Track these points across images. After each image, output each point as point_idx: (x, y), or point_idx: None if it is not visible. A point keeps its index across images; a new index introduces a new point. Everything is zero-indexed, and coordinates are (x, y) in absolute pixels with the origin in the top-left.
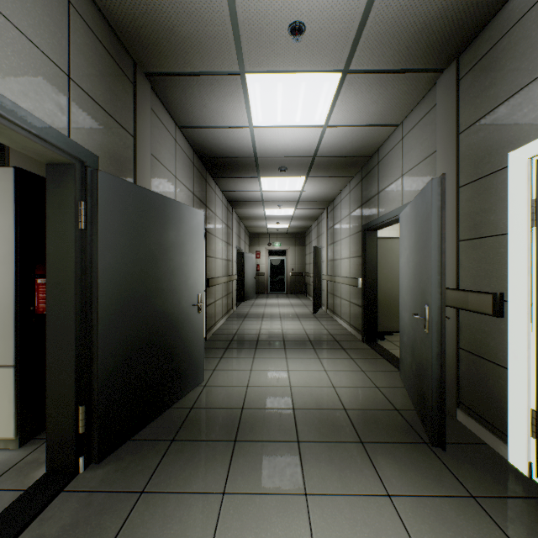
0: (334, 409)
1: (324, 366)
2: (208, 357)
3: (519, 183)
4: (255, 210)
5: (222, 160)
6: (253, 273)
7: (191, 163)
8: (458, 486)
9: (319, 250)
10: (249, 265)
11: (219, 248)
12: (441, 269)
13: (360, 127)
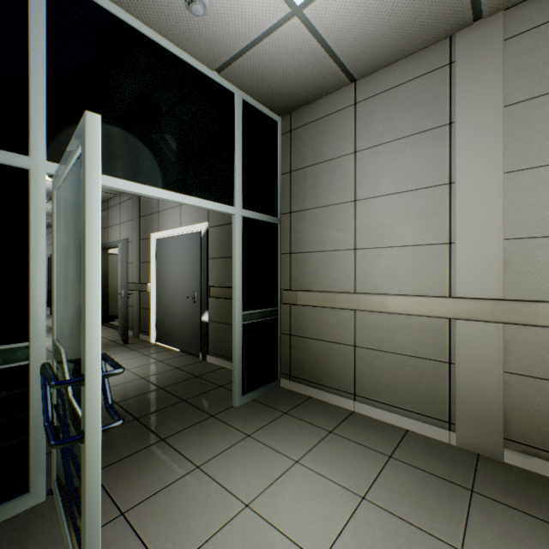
0: None
1: None
2: None
3: (154, 245)
4: None
5: None
6: None
7: None
8: (130, 349)
9: None
10: None
11: None
12: (128, 274)
13: None
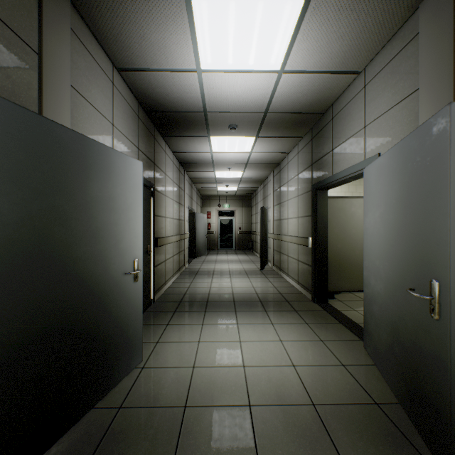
0: (300, 405)
1: (279, 334)
2: (152, 324)
3: None
4: (206, 173)
5: (170, 116)
6: (204, 232)
7: (135, 115)
8: None
9: (266, 210)
10: (200, 224)
11: (170, 207)
12: None
13: (318, 74)
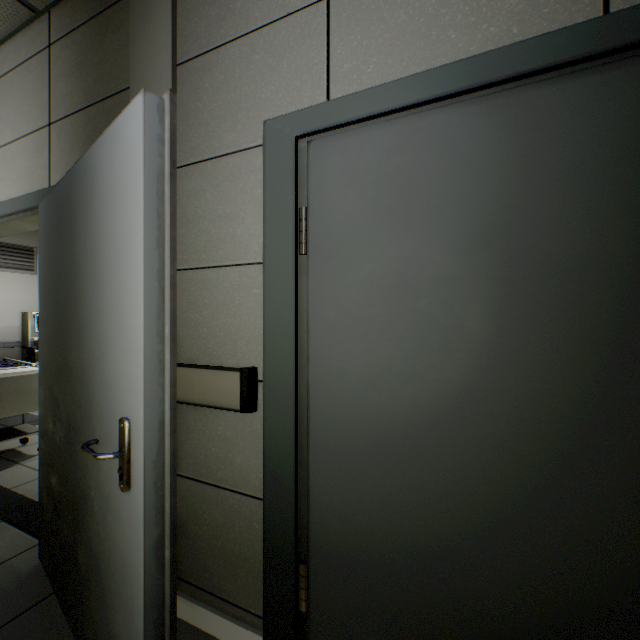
0: None
1: None
2: None
3: None
4: None
5: None
6: None
7: None
8: None
9: None
10: None
11: None
12: None
13: None
